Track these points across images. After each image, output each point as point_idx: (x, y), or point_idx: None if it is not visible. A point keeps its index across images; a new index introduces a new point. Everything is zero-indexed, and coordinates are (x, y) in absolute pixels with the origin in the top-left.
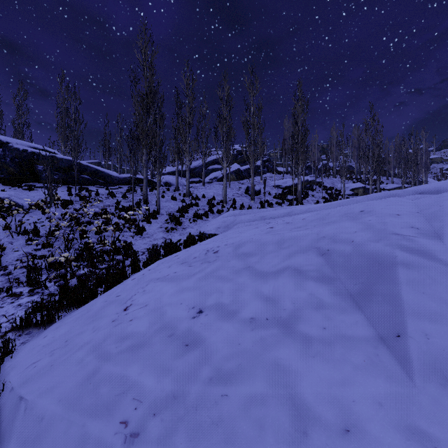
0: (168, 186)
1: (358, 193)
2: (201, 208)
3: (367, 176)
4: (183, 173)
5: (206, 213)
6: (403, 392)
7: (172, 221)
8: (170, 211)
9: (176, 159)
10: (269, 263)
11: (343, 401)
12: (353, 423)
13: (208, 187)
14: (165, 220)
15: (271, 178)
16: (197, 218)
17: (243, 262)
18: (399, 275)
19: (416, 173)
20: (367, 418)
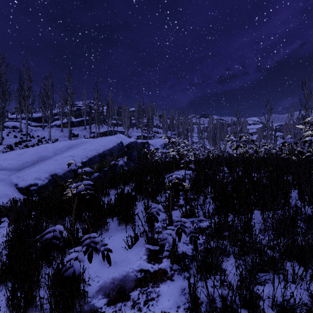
0: (15, 128)
1: (140, 138)
2: (33, 142)
3: (156, 129)
4: (34, 119)
5: (33, 145)
6: (11, 161)
7: (8, 148)
8: (10, 143)
9: (19, 113)
10: (14, 153)
11: (3, 163)
12: (2, 164)
13: (46, 130)
14: (4, 147)
15: (94, 127)
16: (26, 147)
17: (9, 154)
18: (28, 152)
19: (166, 130)
20: (4, 163)
